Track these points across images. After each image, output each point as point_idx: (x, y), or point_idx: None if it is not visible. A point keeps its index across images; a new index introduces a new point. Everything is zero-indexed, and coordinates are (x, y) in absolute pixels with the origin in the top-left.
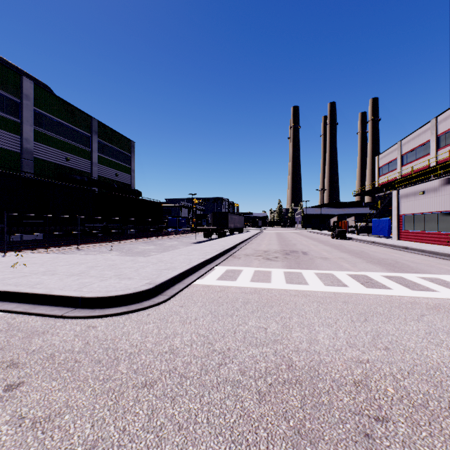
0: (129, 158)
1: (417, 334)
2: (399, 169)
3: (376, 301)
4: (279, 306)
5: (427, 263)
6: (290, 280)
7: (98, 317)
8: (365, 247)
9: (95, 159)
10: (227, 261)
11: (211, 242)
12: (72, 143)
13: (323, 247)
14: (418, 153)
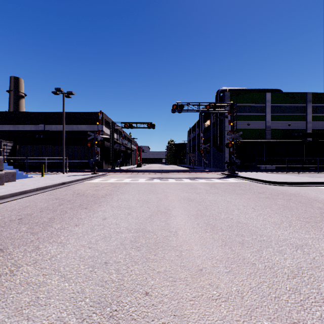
0: None
1: None
2: None
3: None
4: None
5: None
6: None
7: (268, 184)
8: None
9: (309, 119)
10: None
11: None
12: (291, 115)
13: None
14: None
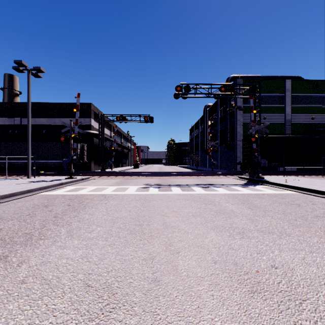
0: None
1: None
2: None
3: None
4: None
5: None
6: None
7: None
8: None
9: None
10: None
11: None
12: (315, 106)
13: None
14: None
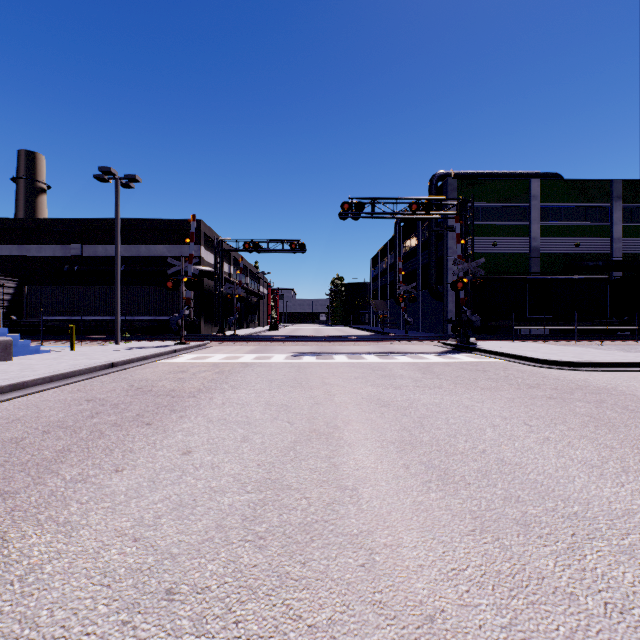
0: None
1: None
2: None
3: None
4: None
5: None
6: None
7: (544, 367)
8: None
9: (617, 233)
10: None
11: None
12: (582, 225)
13: None
14: None
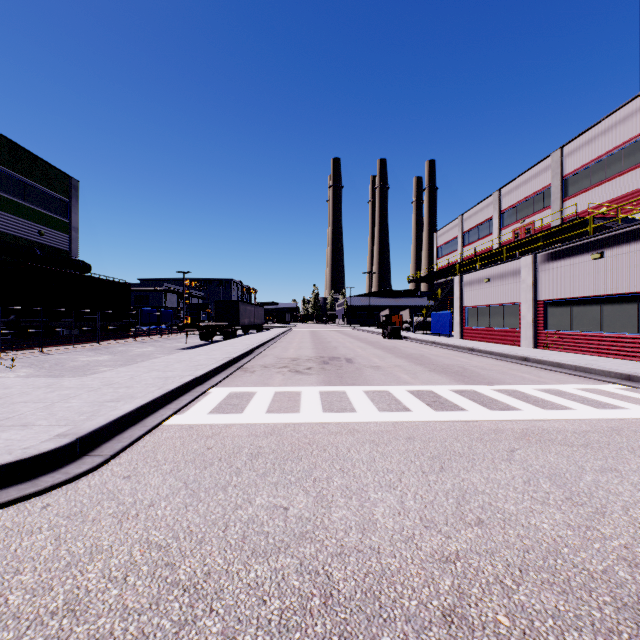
0: (66, 207)
1: (514, 486)
2: (460, 251)
3: (451, 432)
4: (311, 456)
5: (499, 369)
6: (329, 405)
7: None
8: (425, 350)
9: None
10: (232, 377)
11: (210, 347)
12: None
13: (373, 351)
14: (480, 232)
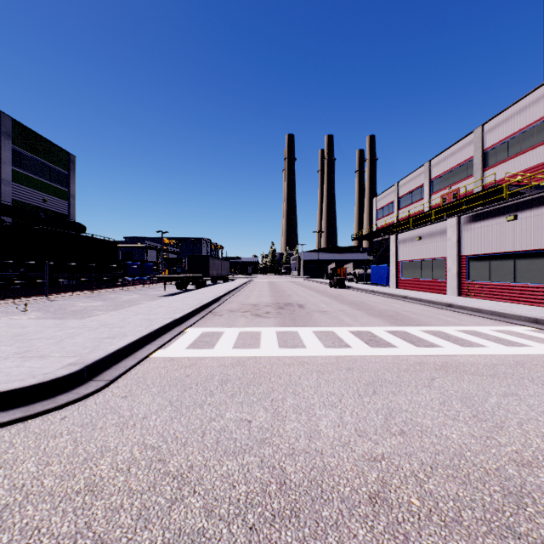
0: (65, 178)
1: (431, 406)
2: (396, 213)
3: (383, 364)
4: (269, 382)
5: (427, 313)
6: (284, 342)
7: None
8: (365, 297)
9: (8, 174)
10: (204, 320)
11: (185, 294)
12: None
13: (321, 298)
14: (413, 197)
